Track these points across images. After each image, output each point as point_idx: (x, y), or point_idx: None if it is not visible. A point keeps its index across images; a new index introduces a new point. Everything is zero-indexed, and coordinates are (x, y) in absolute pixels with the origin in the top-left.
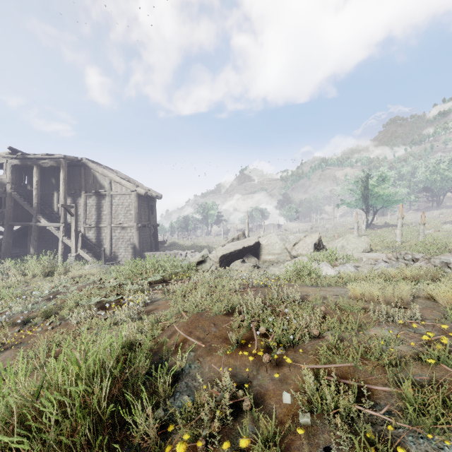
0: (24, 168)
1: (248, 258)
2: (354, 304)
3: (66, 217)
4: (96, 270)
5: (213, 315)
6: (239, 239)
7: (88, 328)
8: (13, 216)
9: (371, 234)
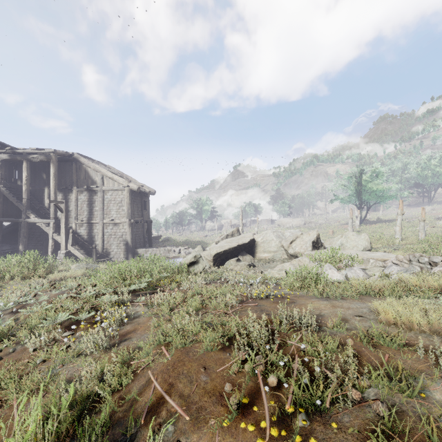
0: (15, 163)
1: (243, 256)
2: (387, 332)
3: (56, 213)
4: (83, 269)
5: (204, 351)
6: (234, 236)
7: (46, 360)
8: (2, 212)
9: (365, 230)
